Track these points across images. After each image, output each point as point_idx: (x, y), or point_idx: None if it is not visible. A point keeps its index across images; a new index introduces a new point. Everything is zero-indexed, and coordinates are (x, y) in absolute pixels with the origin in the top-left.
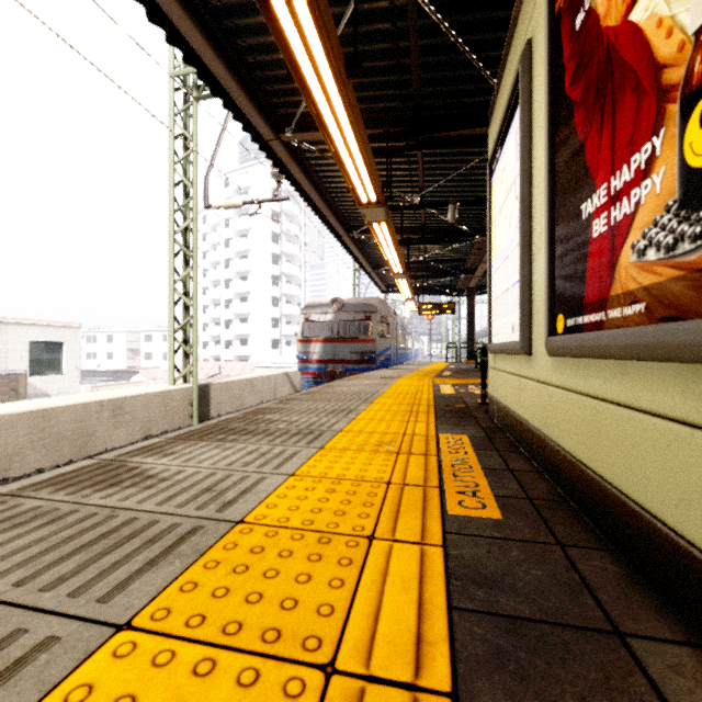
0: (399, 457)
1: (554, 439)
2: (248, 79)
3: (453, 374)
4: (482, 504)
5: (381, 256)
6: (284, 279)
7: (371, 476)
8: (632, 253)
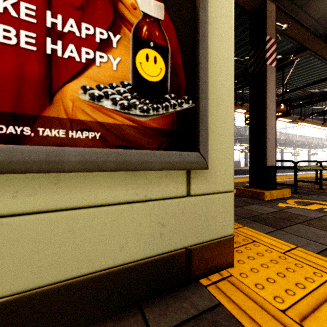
0: None
1: None
2: None
3: None
4: None
5: None
6: None
7: None
8: (84, 93)
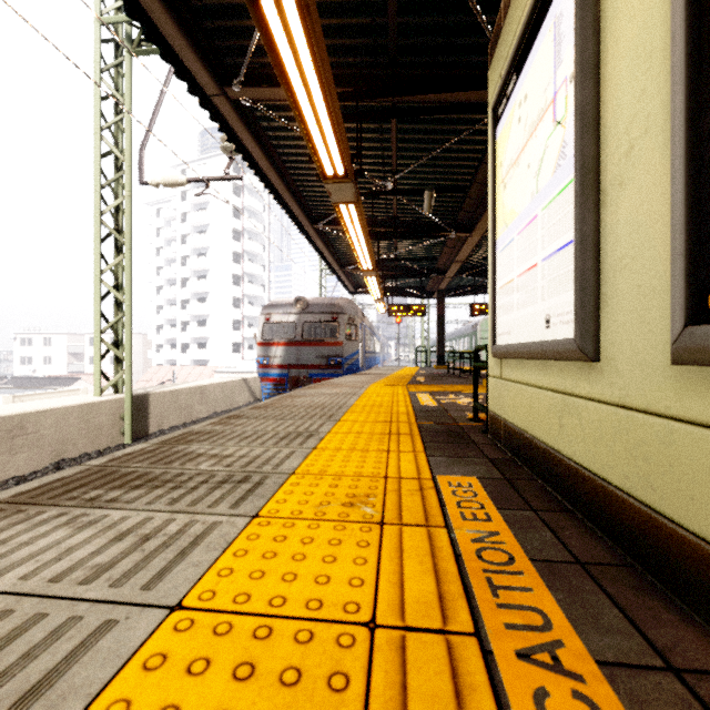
0: (385, 535)
1: (684, 521)
2: (180, 6)
3: (427, 380)
4: (589, 703)
5: (348, 253)
6: (247, 279)
7: (336, 600)
8: None
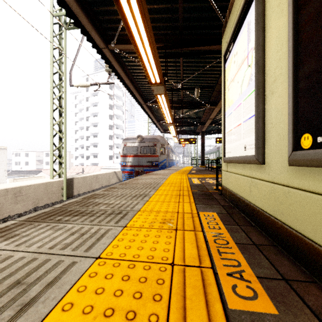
0: (177, 234)
1: (293, 226)
2: (89, 11)
3: (196, 172)
4: (252, 289)
5: (161, 115)
6: (115, 126)
7: (159, 256)
8: None
